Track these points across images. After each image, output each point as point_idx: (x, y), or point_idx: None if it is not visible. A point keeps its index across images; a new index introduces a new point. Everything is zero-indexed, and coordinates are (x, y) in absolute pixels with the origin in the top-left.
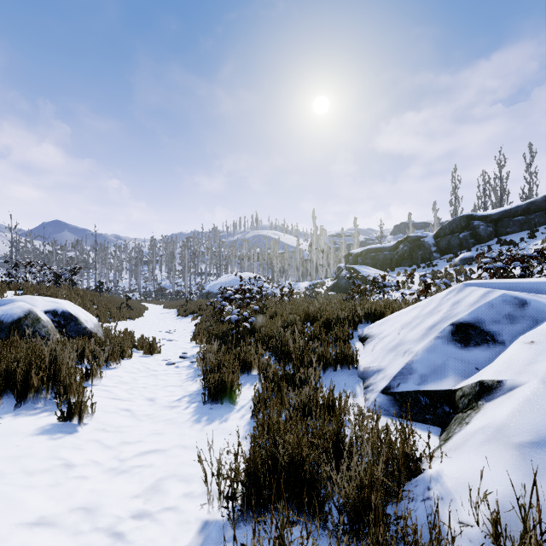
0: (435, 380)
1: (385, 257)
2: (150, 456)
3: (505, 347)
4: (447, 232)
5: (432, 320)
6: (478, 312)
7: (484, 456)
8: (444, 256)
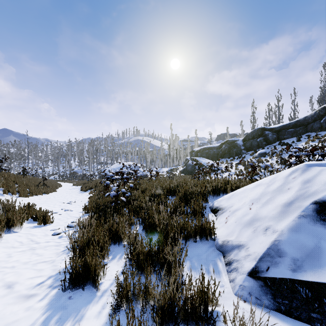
0: (314, 267)
1: (214, 152)
2: None
3: None
4: (250, 138)
5: (285, 197)
6: None
7: None
8: (248, 152)
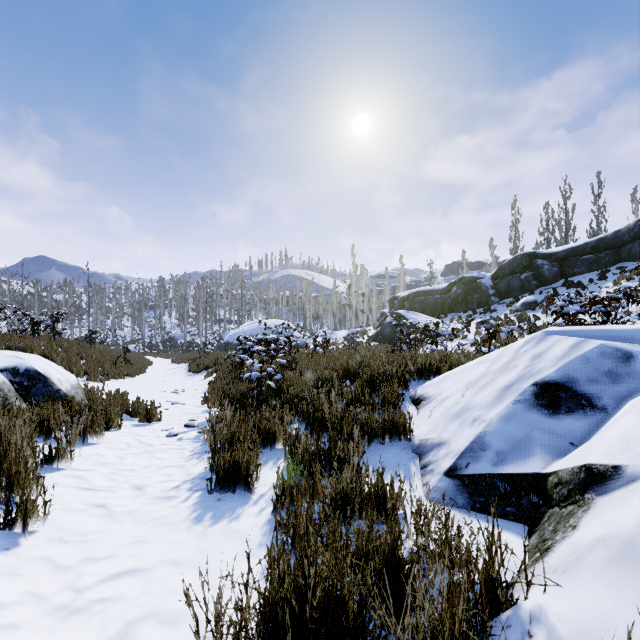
0: (517, 459)
1: (436, 301)
2: (123, 582)
3: (608, 415)
4: (507, 272)
5: (507, 378)
6: (568, 368)
7: (613, 588)
8: (503, 300)
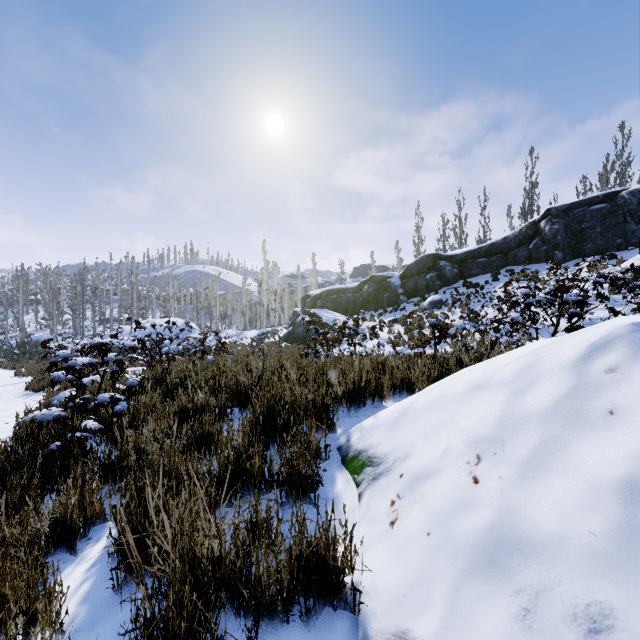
0: None
1: (348, 299)
2: None
3: None
4: (414, 272)
5: (618, 450)
6: None
7: None
8: (411, 299)
